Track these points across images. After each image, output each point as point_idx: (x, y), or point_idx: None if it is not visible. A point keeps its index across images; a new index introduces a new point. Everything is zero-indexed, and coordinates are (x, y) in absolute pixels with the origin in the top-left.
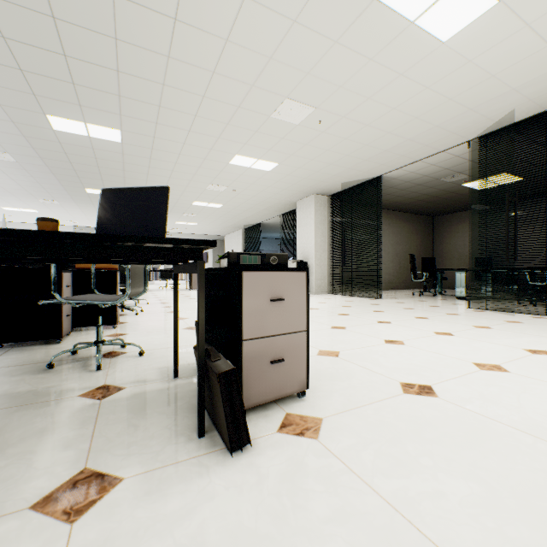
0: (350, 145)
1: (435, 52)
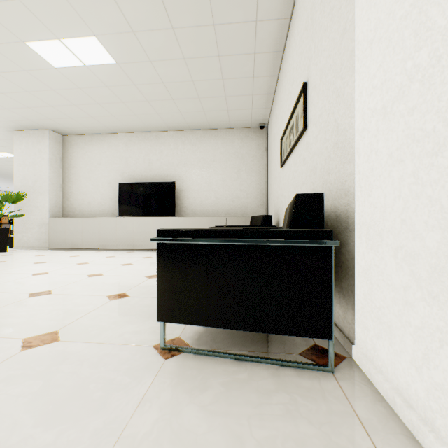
0: None
1: None
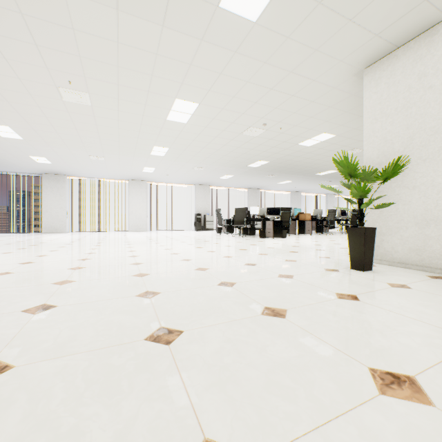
0: None
1: (340, 136)
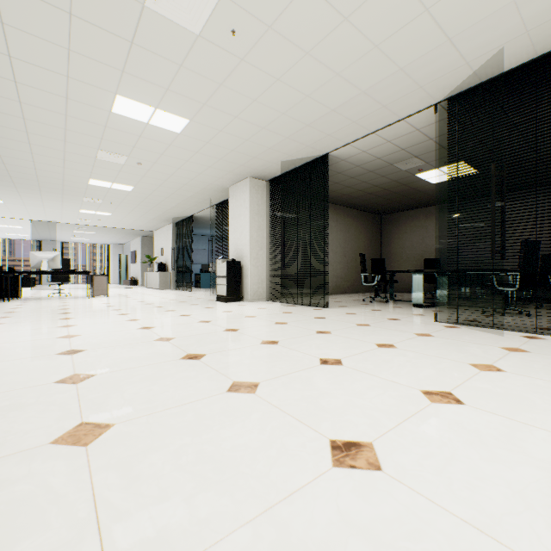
0: (286, 94)
1: None
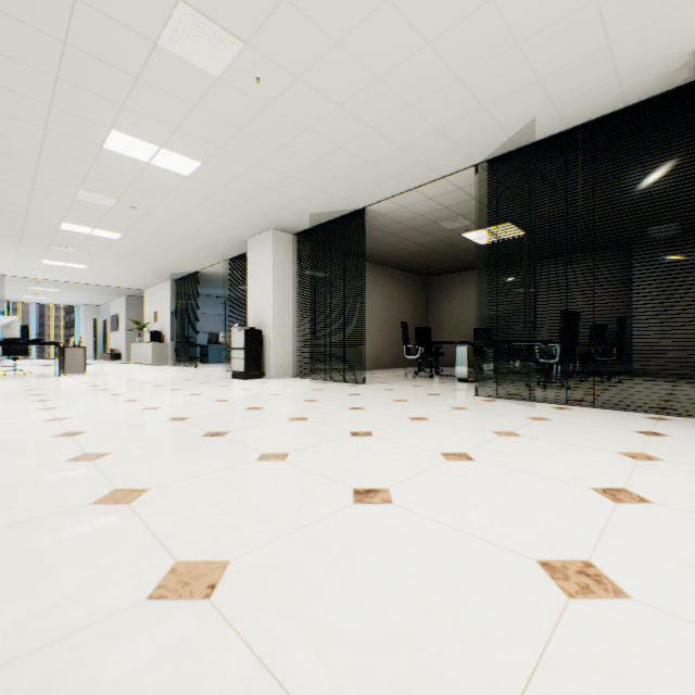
0: (317, 144)
1: None
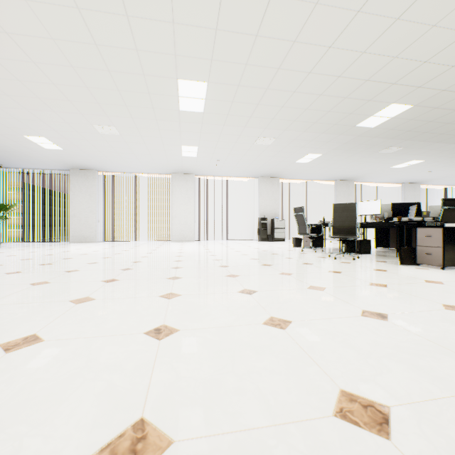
0: None
1: None
